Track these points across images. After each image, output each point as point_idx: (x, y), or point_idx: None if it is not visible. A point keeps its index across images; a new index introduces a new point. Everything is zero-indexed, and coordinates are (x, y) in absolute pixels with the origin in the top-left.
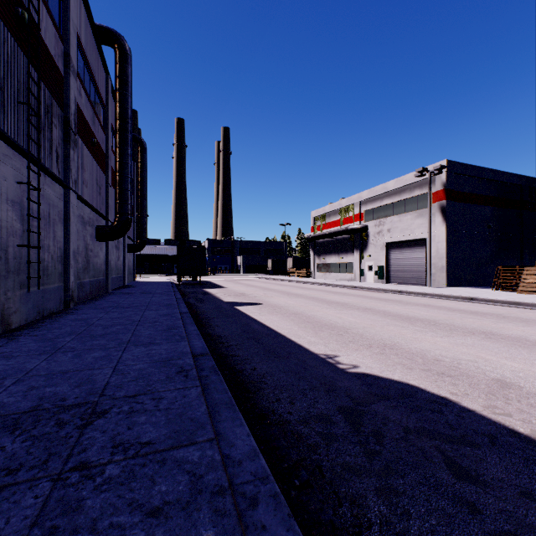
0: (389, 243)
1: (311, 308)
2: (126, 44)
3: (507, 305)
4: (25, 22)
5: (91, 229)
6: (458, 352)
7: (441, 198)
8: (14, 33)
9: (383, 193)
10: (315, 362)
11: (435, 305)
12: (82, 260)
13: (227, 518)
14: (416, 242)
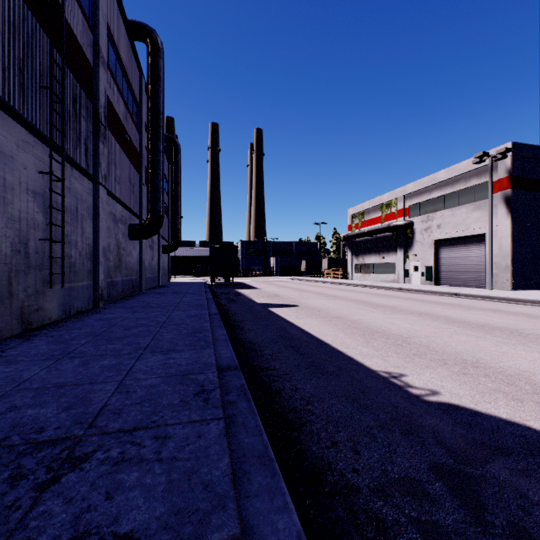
0: (439, 240)
1: (354, 311)
2: (157, 38)
3: None
4: (47, 1)
5: (124, 227)
6: None
7: (505, 186)
8: (36, 12)
9: (431, 184)
10: (375, 382)
11: (508, 310)
12: (114, 258)
13: None
14: (473, 238)
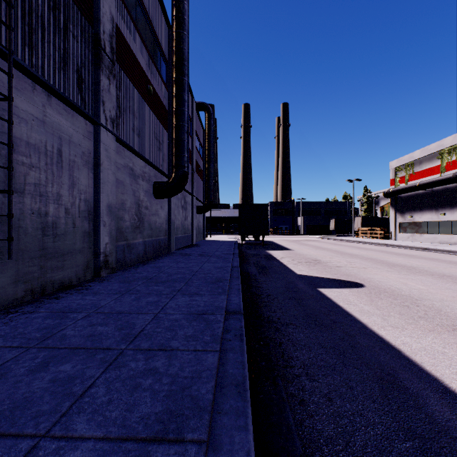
0: None
1: None
2: None
3: None
4: None
5: (146, 184)
6: None
7: None
8: None
9: None
10: None
11: None
12: (131, 217)
13: None
14: None
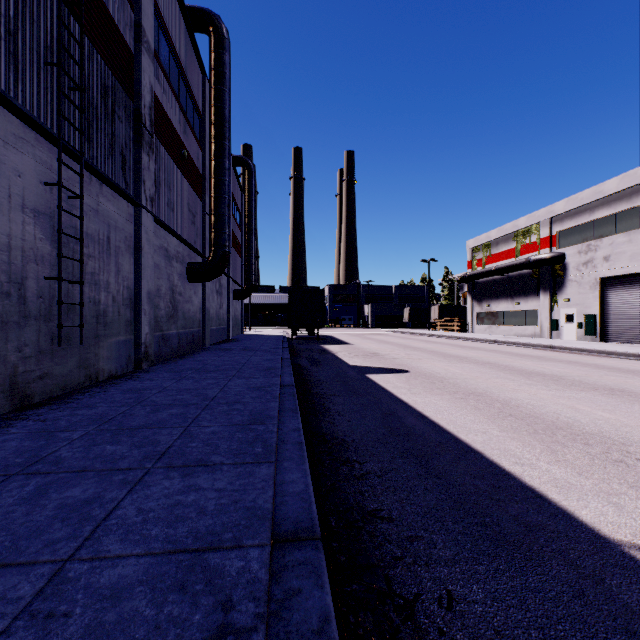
0: (607, 278)
1: (497, 383)
2: (222, 25)
3: None
4: None
5: (180, 266)
6: None
7: None
8: None
9: (594, 200)
10: None
11: None
12: (165, 305)
13: None
14: None
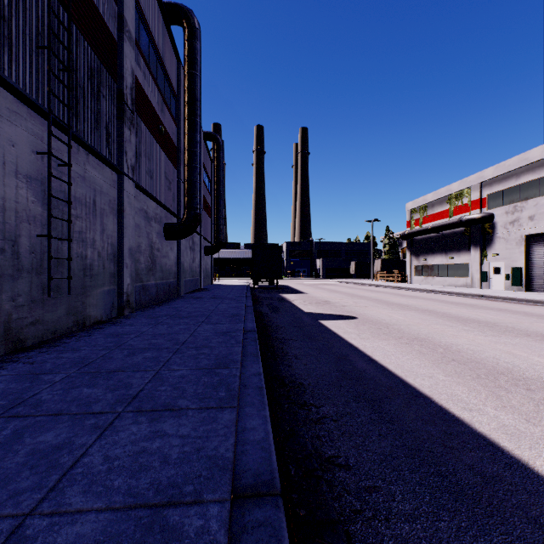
0: (531, 235)
1: (438, 329)
2: (194, 18)
3: None
4: None
5: (158, 226)
6: None
7: None
8: None
9: (520, 166)
10: None
11: None
12: (145, 259)
13: None
14: None
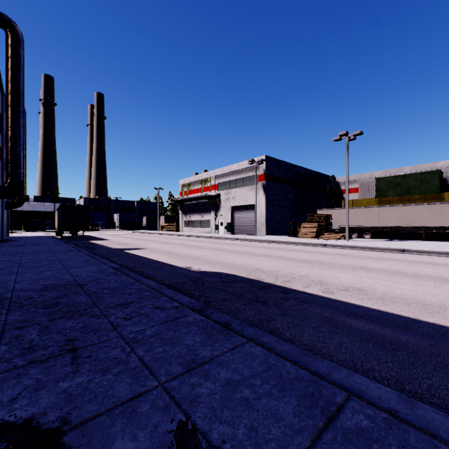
0: (234, 206)
1: (179, 249)
2: (18, 30)
3: (288, 244)
4: None
5: None
6: (249, 262)
7: (263, 179)
8: None
9: (230, 171)
10: (180, 269)
11: (253, 245)
12: None
13: (153, 292)
14: (250, 206)
